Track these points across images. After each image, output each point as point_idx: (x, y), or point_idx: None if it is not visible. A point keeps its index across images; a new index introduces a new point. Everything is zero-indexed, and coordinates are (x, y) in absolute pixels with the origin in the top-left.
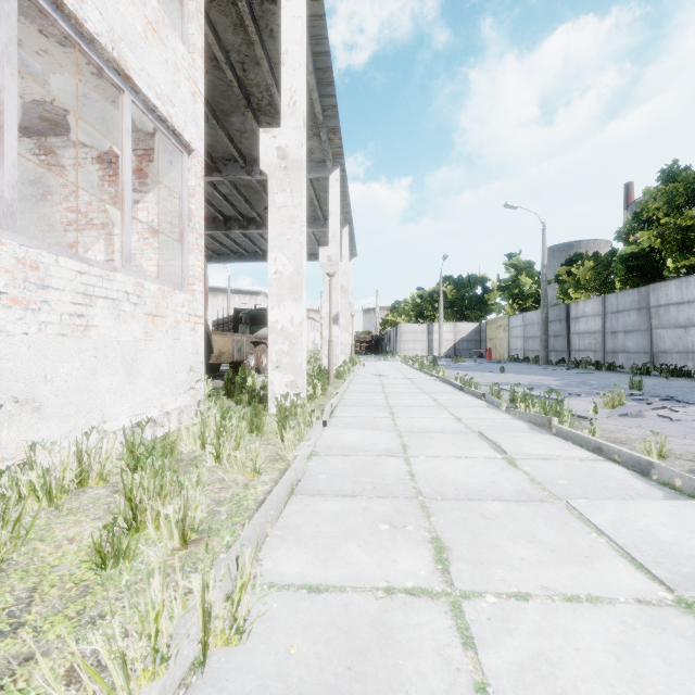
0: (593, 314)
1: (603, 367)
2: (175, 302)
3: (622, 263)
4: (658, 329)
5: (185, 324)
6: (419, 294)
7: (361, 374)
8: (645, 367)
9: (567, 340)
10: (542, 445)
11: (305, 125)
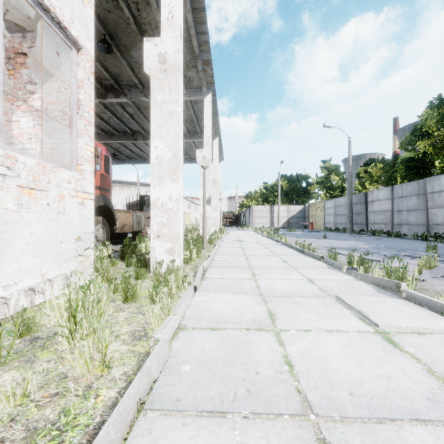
0: (384, 198)
1: (392, 235)
2: (59, 178)
3: (403, 164)
4: (433, 208)
5: (71, 198)
6: (265, 187)
7: (226, 240)
8: (424, 235)
9: (365, 216)
10: (405, 314)
11: (182, 37)
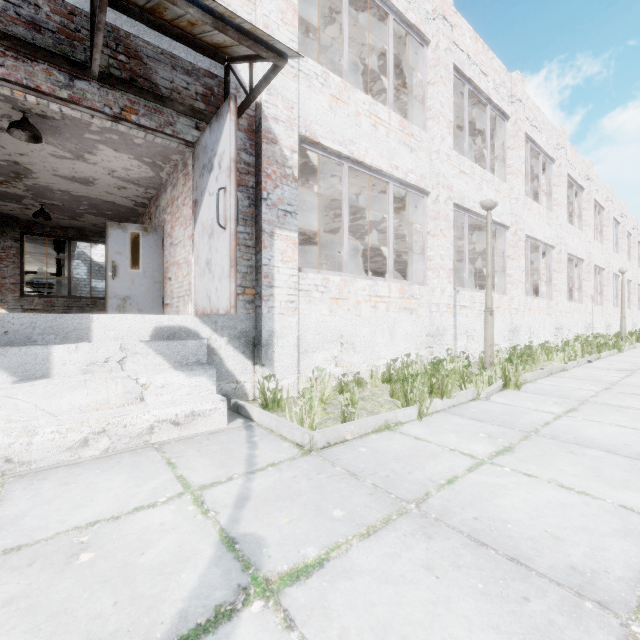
0: None
1: None
2: None
3: None
4: None
5: None
6: None
7: None
8: None
9: None
10: None
11: None
